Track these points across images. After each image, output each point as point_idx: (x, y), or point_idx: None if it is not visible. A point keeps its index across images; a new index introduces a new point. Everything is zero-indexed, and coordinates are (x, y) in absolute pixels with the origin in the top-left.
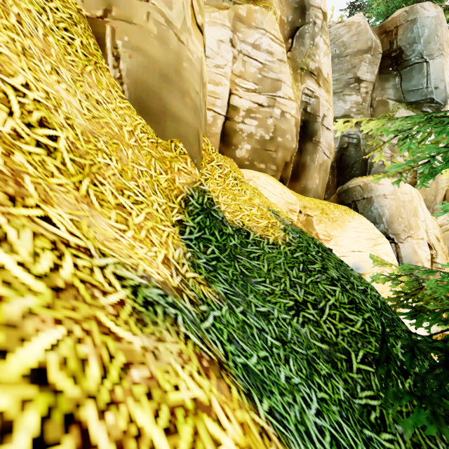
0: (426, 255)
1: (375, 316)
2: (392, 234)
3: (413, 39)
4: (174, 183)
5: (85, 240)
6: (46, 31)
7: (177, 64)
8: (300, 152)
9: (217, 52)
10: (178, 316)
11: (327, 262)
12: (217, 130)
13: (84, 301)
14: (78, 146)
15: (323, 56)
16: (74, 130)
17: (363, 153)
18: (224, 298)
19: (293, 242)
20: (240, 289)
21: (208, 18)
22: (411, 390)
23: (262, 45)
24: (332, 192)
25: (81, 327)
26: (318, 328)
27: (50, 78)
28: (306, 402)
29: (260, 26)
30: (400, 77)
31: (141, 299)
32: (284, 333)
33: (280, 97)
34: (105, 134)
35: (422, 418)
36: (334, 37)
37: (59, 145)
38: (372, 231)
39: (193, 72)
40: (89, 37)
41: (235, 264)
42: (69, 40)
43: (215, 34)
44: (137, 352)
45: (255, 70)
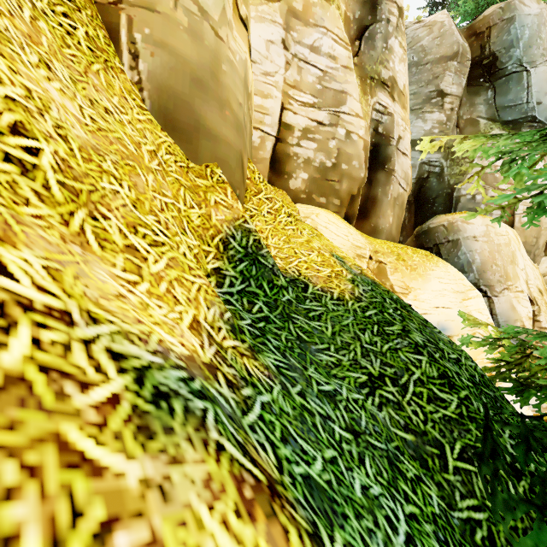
0: (527, 312)
1: (474, 395)
2: (484, 286)
3: (510, 43)
4: (209, 220)
5: (66, 299)
6: (36, 14)
7: (214, 66)
8: (370, 183)
9: (265, 55)
10: (208, 411)
11: (408, 322)
12: (265, 155)
13: (39, 406)
14: (72, 164)
15: (398, 63)
16: (67, 144)
17: (447, 184)
18: (276, 374)
19: (364, 296)
20: (297, 360)
21: (255, 12)
22: (527, 496)
23: (322, 47)
24: (409, 233)
25: (21, 462)
26: (401, 412)
27: (35, 72)
28: (392, 524)
29: (320, 23)
30: (494, 90)
31: (149, 390)
32: (356, 421)
33: (345, 114)
34: (115, 152)
35: (546, 538)
36: (411, 40)
37: (42, 161)
38: (460, 281)
39: (235, 78)
40: (98, 28)
41: (289, 326)
42: (69, 28)
43: (263, 33)
44: (130, 493)
45: (314, 79)
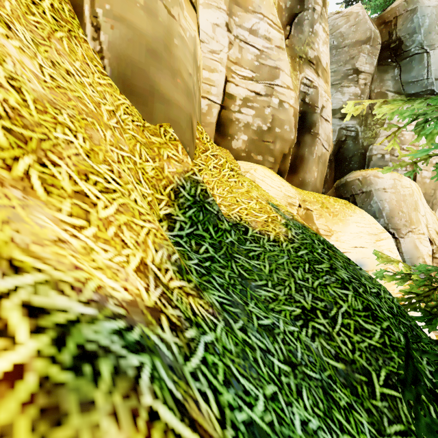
0: (428, 251)
1: (394, 325)
2: (392, 229)
3: (413, 29)
4: (162, 172)
5: None
6: None
7: (166, 40)
8: (298, 144)
9: (212, 36)
10: (143, 368)
11: (334, 260)
12: (212, 120)
13: None
14: (23, 113)
15: (322, 44)
16: (20, 94)
17: (361, 146)
18: (220, 310)
19: (296, 238)
20: (239, 296)
21: None
22: None
23: (259, 30)
24: (330, 186)
25: None
26: (331, 342)
27: None
28: None
29: (258, 10)
30: (400, 68)
31: (70, 352)
32: (293, 352)
33: (278, 86)
34: (72, 107)
35: None
36: (331, 28)
37: None
38: (374, 225)
39: (185, 51)
40: (63, 2)
41: (232, 265)
42: None
43: (210, 17)
44: None
45: (252, 57)
